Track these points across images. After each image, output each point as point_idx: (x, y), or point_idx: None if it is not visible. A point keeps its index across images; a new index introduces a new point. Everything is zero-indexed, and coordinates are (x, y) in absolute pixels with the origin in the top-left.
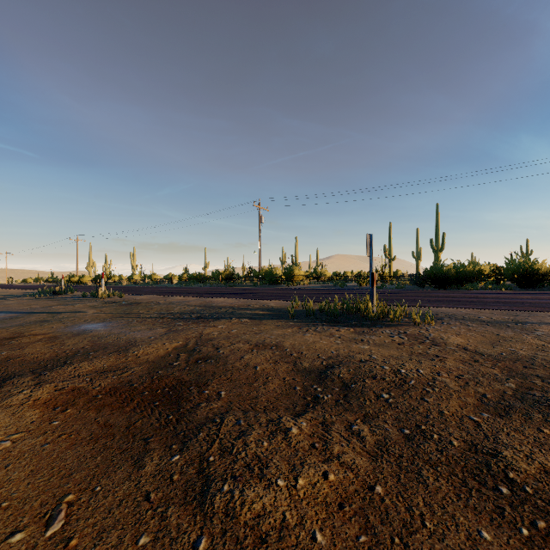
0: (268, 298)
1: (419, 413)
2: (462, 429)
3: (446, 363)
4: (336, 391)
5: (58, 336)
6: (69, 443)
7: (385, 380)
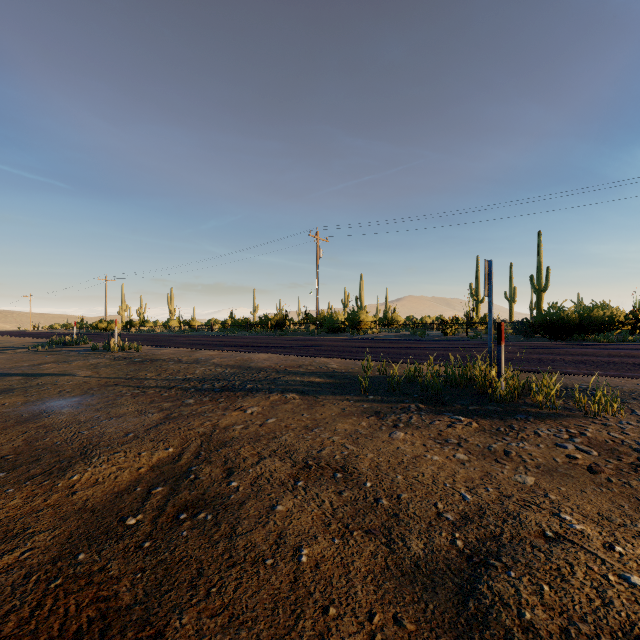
0: (328, 355)
1: None
2: None
3: None
4: None
5: None
6: None
7: None
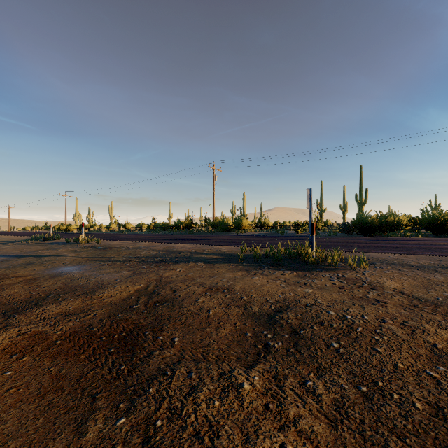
0: (221, 244)
1: (373, 366)
2: (422, 387)
3: (388, 308)
4: (286, 338)
5: (36, 278)
6: (15, 398)
7: (332, 326)
